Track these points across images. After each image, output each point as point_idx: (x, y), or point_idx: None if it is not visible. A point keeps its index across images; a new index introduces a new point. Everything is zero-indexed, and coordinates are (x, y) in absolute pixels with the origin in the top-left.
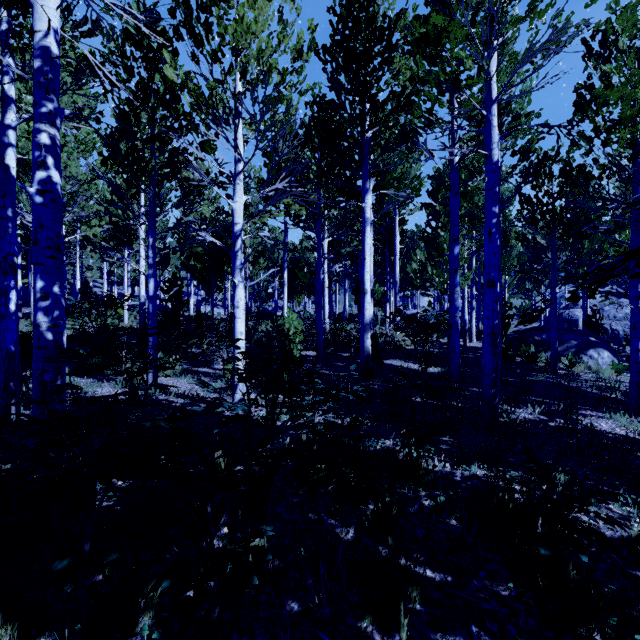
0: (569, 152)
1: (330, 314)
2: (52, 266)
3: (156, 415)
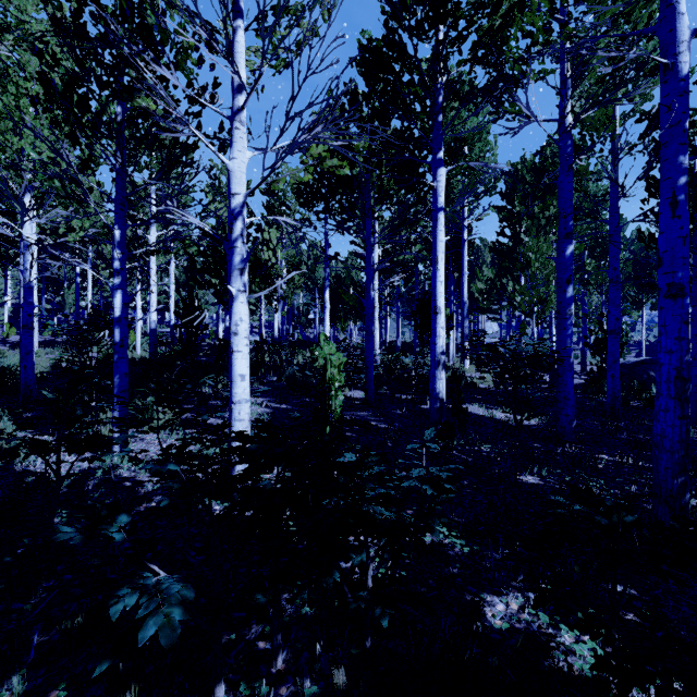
0: None
1: (380, 342)
2: None
3: None
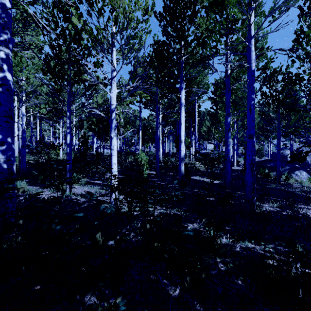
0: (287, 69)
1: (162, 152)
2: (6, 126)
3: (68, 208)
